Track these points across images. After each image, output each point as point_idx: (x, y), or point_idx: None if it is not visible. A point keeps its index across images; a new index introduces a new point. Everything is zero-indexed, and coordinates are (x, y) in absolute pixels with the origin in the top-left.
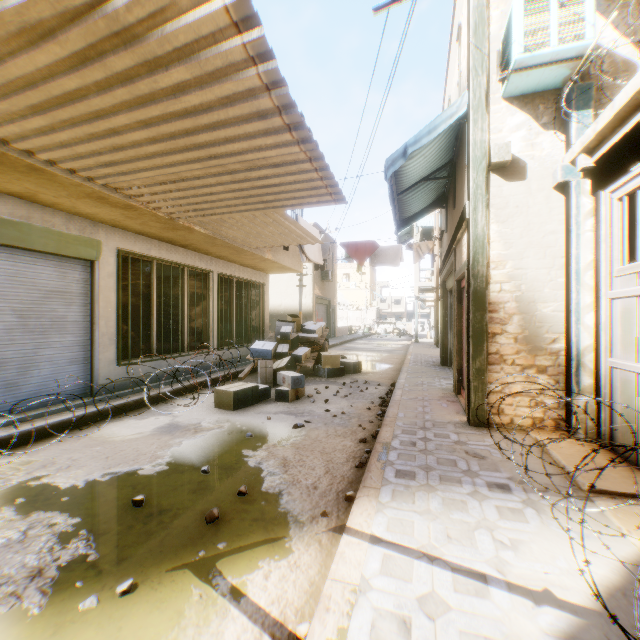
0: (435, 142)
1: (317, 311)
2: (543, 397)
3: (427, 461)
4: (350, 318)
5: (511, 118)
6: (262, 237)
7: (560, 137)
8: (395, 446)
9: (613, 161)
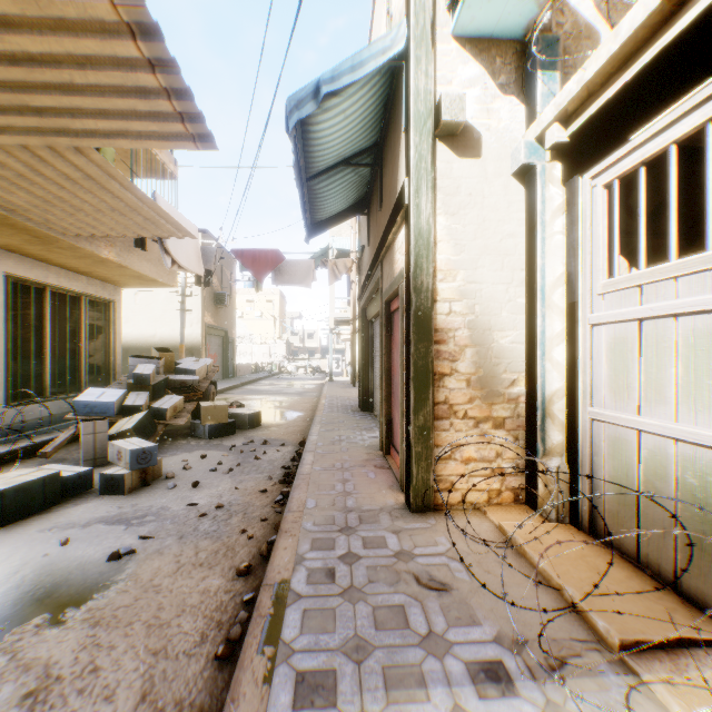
0: (360, 96)
1: (209, 344)
2: (502, 461)
3: (357, 623)
4: (255, 354)
5: (463, 68)
6: (79, 212)
7: (521, 107)
8: (298, 589)
9: (603, 129)
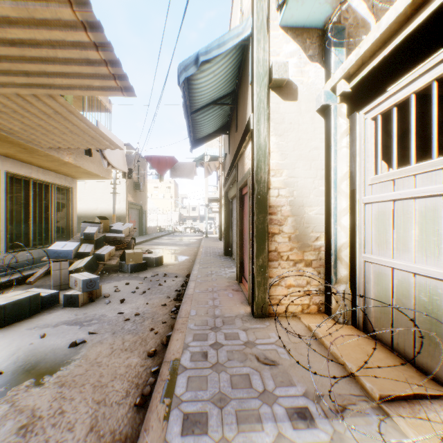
0: (223, 62)
1: (130, 214)
2: (310, 286)
3: (220, 384)
4: (159, 220)
5: (286, 45)
6: (51, 134)
7: (322, 70)
8: (185, 364)
9: (371, 84)
